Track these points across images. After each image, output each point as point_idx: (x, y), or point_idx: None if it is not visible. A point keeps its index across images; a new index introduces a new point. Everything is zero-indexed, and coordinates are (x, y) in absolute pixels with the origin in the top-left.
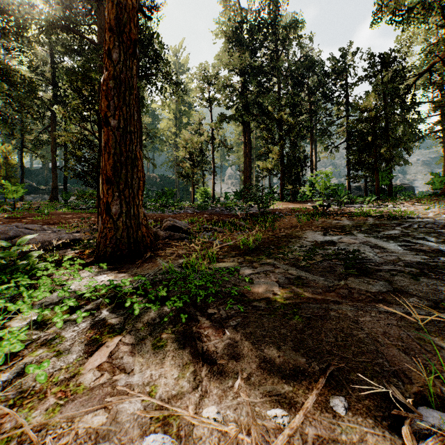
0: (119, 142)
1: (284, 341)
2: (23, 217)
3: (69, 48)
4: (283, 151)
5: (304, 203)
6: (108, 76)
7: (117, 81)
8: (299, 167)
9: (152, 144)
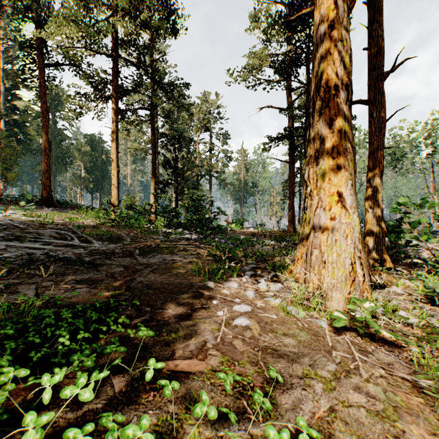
0: None
1: (171, 296)
2: None
3: None
4: None
5: None
6: None
7: None
8: None
9: None
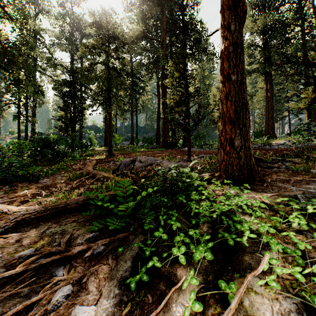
0: (238, 92)
1: None
2: (127, 154)
3: (144, 49)
4: None
5: None
6: (229, 43)
7: (235, 45)
8: None
9: None
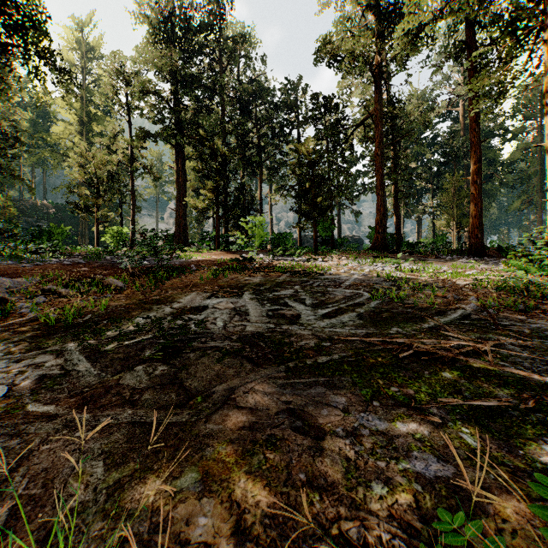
0: None
1: None
2: None
3: None
4: (218, 189)
5: (240, 253)
6: None
7: None
8: (246, 209)
9: (38, 155)
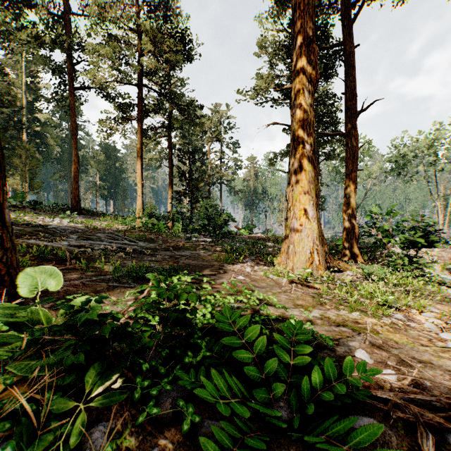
0: None
1: (202, 268)
2: None
3: None
4: None
5: None
6: None
7: None
8: None
9: None
